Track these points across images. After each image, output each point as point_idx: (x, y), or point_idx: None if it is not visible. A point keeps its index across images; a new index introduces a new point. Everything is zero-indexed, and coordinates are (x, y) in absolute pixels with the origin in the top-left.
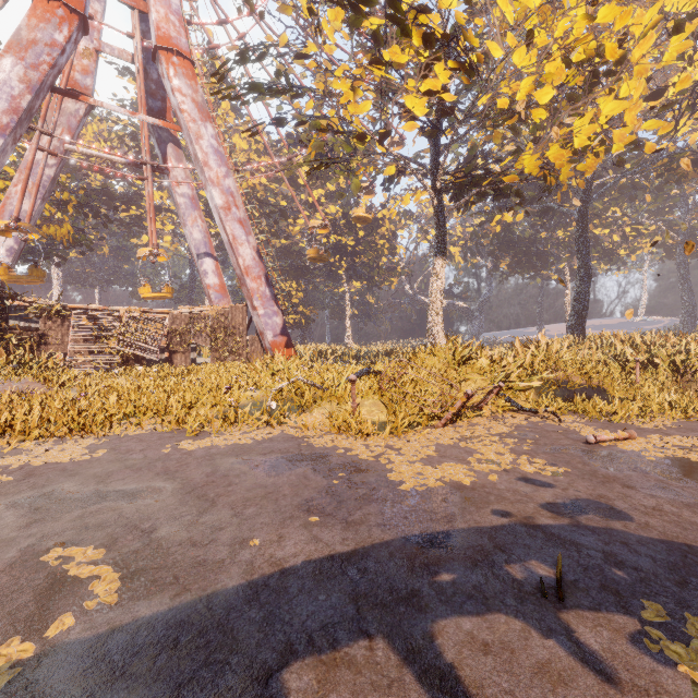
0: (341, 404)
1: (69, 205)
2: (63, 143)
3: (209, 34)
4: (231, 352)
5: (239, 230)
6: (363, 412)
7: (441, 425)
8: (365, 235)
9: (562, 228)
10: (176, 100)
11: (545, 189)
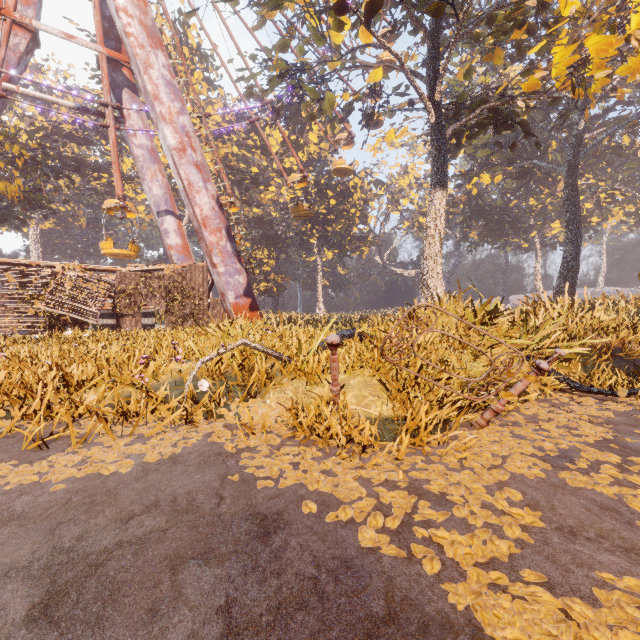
0: (313, 383)
1: (20, 160)
2: (0, 81)
3: (181, 1)
4: (190, 316)
5: (195, 175)
6: (349, 399)
7: (484, 423)
8: (337, 203)
9: (534, 196)
10: (121, 23)
11: (563, 113)
